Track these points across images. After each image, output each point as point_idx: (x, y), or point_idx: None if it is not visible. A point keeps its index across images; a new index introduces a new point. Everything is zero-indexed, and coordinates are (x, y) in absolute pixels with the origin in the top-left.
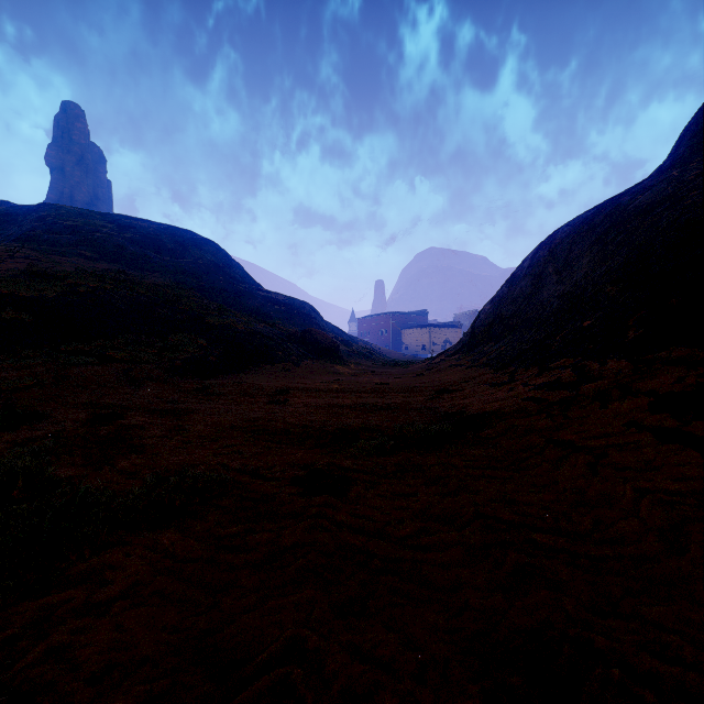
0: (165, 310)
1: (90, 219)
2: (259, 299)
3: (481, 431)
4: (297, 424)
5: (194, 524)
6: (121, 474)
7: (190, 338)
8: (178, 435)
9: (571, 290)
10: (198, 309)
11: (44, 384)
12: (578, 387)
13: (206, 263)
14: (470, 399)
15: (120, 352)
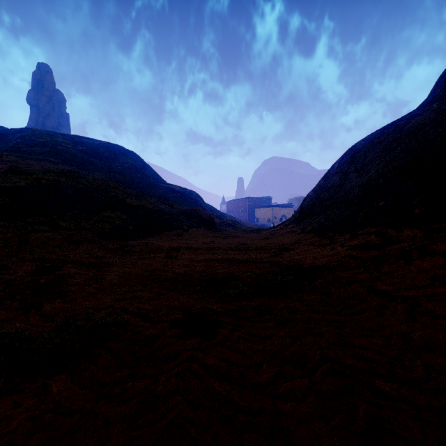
0: (100, 195)
1: (55, 137)
2: (163, 189)
3: (315, 281)
4: (182, 274)
5: (85, 368)
6: (41, 317)
7: (116, 213)
8: (96, 282)
9: (367, 182)
10: (122, 195)
11: (11, 245)
12: (383, 248)
13: (129, 166)
14: (303, 256)
15: (67, 223)
